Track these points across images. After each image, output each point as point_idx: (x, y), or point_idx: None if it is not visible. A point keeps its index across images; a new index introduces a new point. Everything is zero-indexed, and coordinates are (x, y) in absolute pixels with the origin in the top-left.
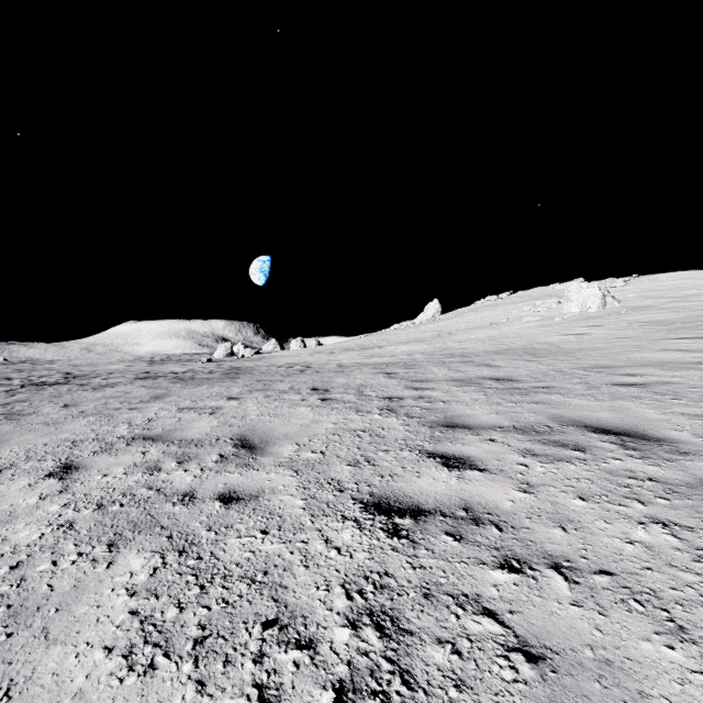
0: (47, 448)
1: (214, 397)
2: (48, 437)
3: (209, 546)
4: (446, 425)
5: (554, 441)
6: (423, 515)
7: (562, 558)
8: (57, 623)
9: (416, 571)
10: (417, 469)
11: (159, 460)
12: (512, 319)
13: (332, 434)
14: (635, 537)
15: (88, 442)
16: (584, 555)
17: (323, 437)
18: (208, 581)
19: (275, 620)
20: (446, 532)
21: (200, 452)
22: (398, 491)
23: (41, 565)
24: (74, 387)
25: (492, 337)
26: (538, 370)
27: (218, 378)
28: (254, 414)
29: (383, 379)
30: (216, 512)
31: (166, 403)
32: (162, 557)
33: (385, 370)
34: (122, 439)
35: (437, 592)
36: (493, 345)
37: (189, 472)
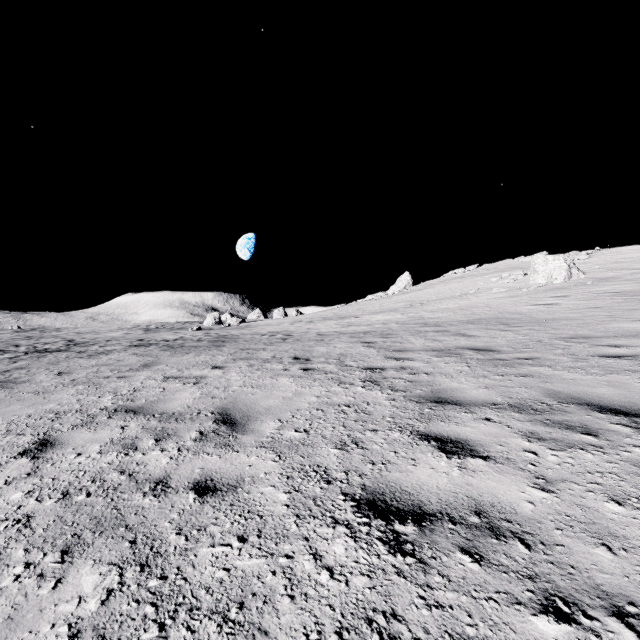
0: (30, 420)
1: (200, 365)
2: (34, 408)
3: (176, 558)
4: (434, 400)
5: (557, 421)
6: (428, 520)
7: (623, 598)
8: None
9: (433, 613)
10: (412, 455)
11: (137, 437)
12: (480, 290)
13: (315, 409)
14: None
15: (71, 413)
16: None
17: (306, 413)
18: (169, 616)
19: None
20: (460, 547)
21: (179, 427)
22: (393, 484)
23: None
24: (72, 354)
25: (463, 307)
26: (516, 340)
27: (205, 346)
28: (236, 385)
29: (363, 348)
30: (189, 507)
31: (153, 372)
32: (119, 573)
33: (363, 339)
34: (104, 411)
35: None
36: (465, 315)
37: (165, 453)
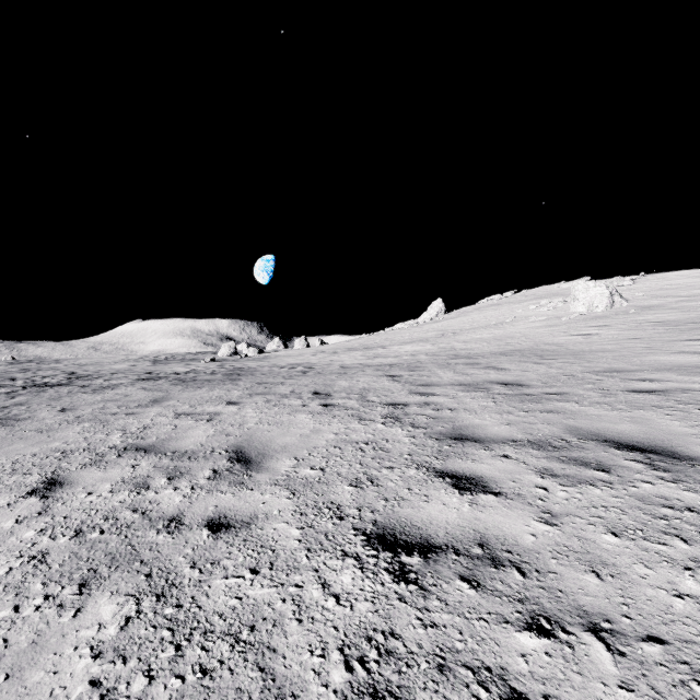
0: (35, 460)
1: (213, 401)
2: (39, 446)
3: (191, 589)
4: (454, 437)
5: (573, 458)
6: (433, 552)
7: (601, 617)
8: (4, 696)
9: (428, 631)
10: (425, 491)
11: (149, 476)
12: (517, 318)
13: (333, 446)
14: (684, 589)
15: (78, 452)
16: (626, 612)
17: (323, 450)
18: (185, 639)
19: (259, 699)
20: (460, 576)
21: (193, 466)
22: (404, 519)
23: (1, 611)
24: (74, 388)
25: (497, 337)
26: (548, 374)
27: (219, 380)
28: (252, 422)
29: (387, 382)
30: (203, 543)
31: (164, 408)
32: (136, 603)
33: (388, 372)
34: (114, 450)
35: (454, 663)
36: (499, 346)
37: (178, 491)
